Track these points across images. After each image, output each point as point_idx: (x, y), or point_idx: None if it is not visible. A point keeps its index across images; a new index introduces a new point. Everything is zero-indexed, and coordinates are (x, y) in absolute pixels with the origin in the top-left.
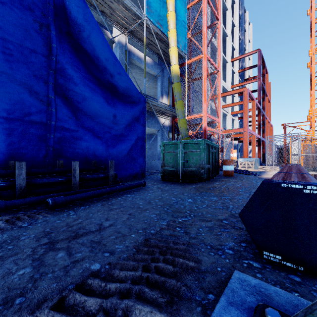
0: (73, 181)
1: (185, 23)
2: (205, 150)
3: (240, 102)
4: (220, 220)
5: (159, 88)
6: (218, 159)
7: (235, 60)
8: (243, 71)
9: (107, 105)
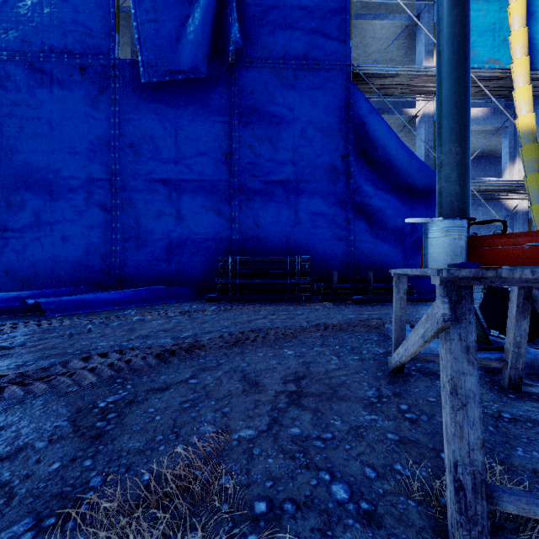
0: (369, 288)
1: None
2: None
3: None
4: None
5: (506, 149)
6: None
7: None
8: None
9: (403, 210)
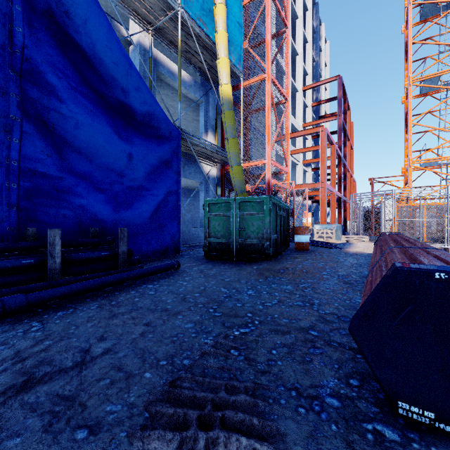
0: (50, 264)
1: (241, 26)
2: (272, 212)
3: (315, 147)
4: (304, 329)
5: (202, 121)
6: (287, 225)
7: (307, 88)
8: (319, 104)
9: (116, 139)
